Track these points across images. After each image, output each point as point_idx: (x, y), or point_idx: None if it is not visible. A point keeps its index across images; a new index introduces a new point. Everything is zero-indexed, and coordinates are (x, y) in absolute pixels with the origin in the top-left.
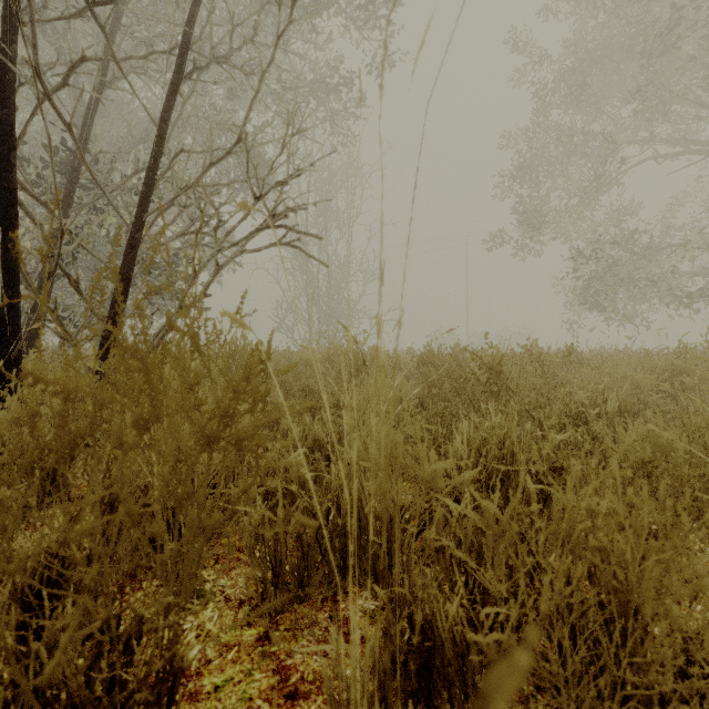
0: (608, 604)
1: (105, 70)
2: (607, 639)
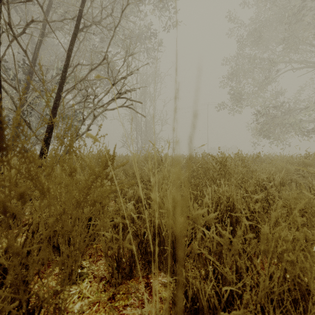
0: (293, 289)
1: (44, 28)
2: (294, 310)
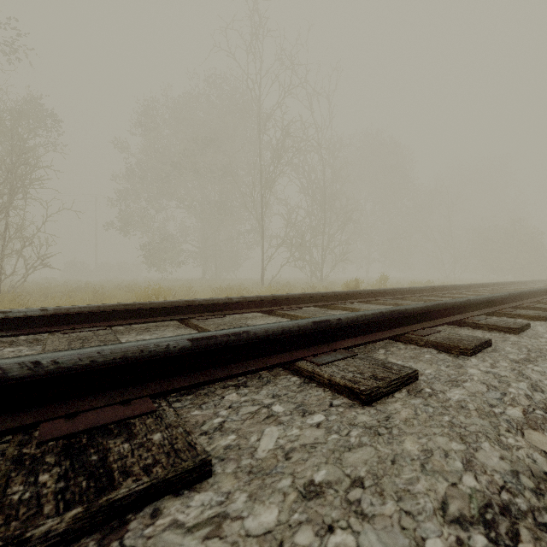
0: None
1: None
2: None
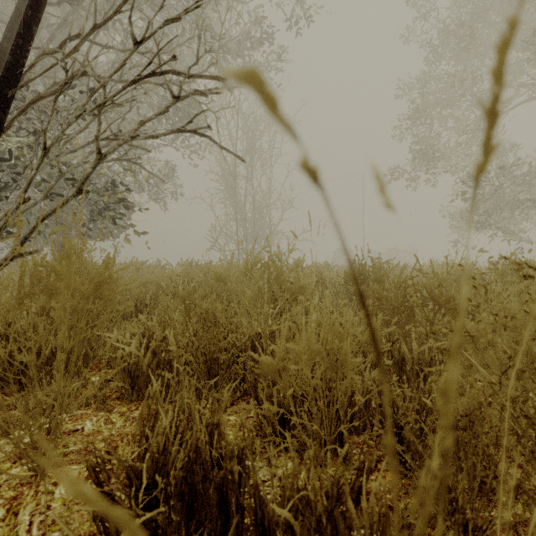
0: None
1: None
2: None
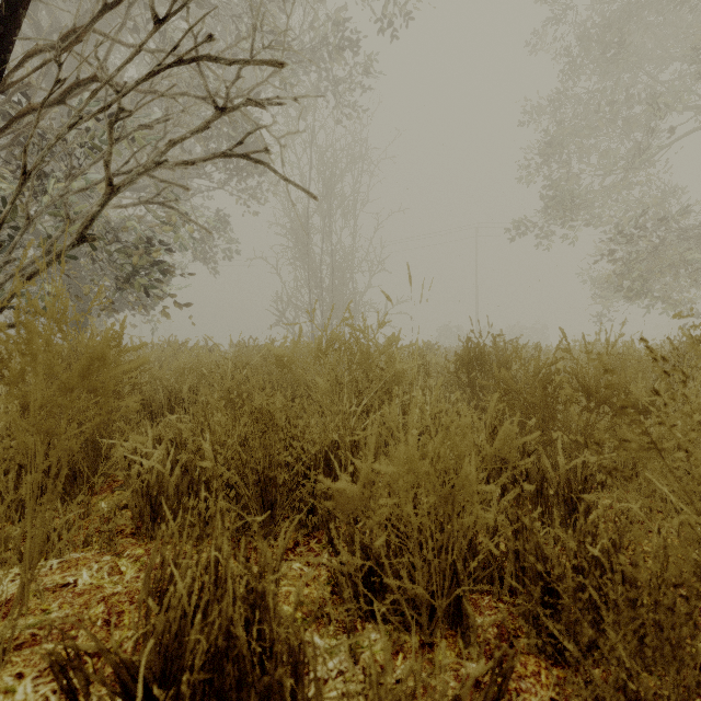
0: None
1: None
2: None
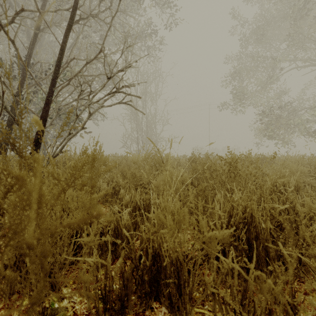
0: None
1: (40, 23)
2: None
